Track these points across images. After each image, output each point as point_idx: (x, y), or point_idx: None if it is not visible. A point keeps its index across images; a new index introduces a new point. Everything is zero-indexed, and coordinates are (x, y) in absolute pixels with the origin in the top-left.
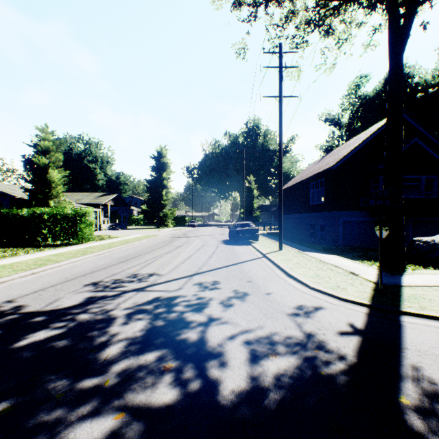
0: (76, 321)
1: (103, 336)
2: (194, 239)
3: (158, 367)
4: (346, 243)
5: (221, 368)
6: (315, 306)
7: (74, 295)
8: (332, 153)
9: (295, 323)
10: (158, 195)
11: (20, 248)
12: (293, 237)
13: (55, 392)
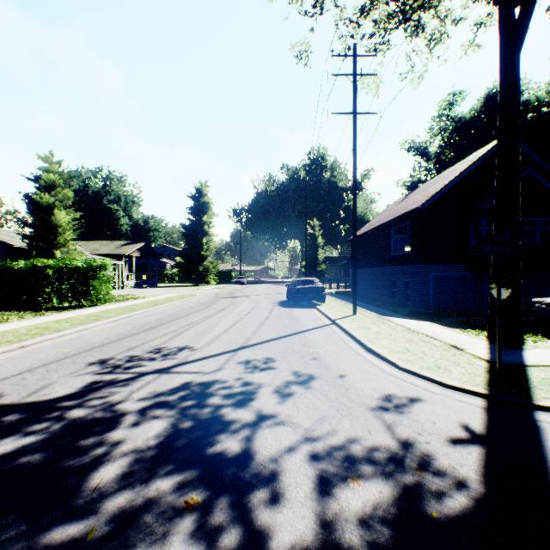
0: (65, 420)
1: (100, 446)
2: (242, 300)
3: (175, 503)
4: (439, 306)
5: (275, 505)
6: (410, 396)
7: (71, 379)
8: (419, 190)
9: (384, 424)
10: (196, 244)
11: (14, 312)
12: (369, 297)
13: None
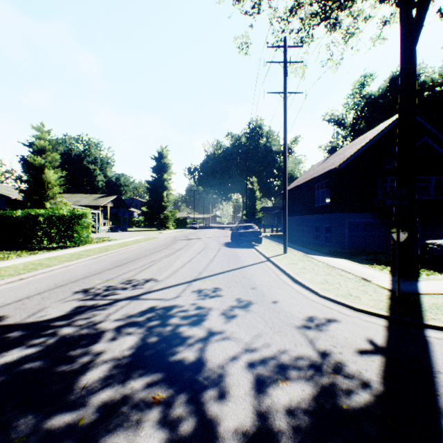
0: (58, 336)
1: (86, 356)
2: (195, 242)
3: (145, 398)
4: (353, 246)
5: (222, 400)
6: (327, 317)
7: (61, 304)
8: (337, 154)
9: (307, 339)
10: (158, 197)
11: (13, 251)
12: (297, 240)
13: (15, 434)
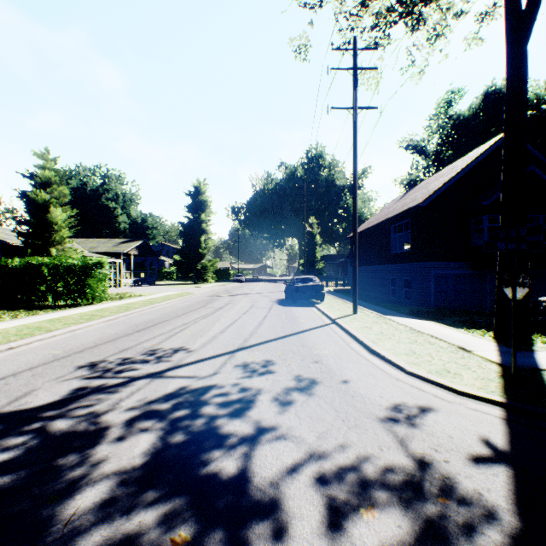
0: (44, 434)
1: (80, 466)
2: (240, 299)
3: (160, 542)
4: (439, 304)
5: (277, 545)
6: (421, 404)
7: (57, 384)
8: (418, 188)
9: (396, 438)
10: (195, 242)
11: (7, 311)
12: (367, 296)
13: None
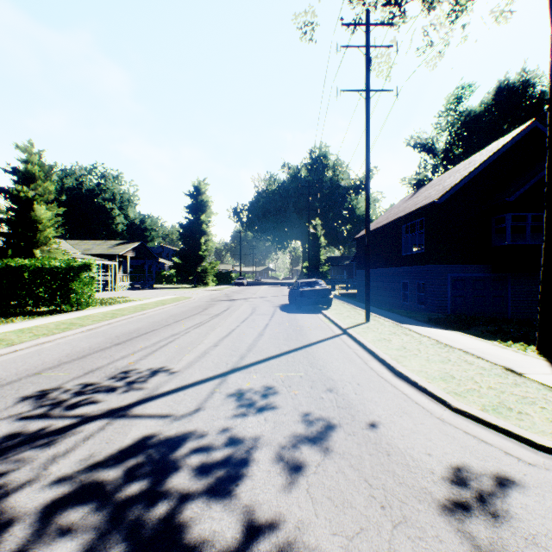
0: None
1: None
2: (240, 304)
3: None
4: (457, 310)
5: None
6: (492, 470)
7: None
8: (431, 185)
9: None
10: (194, 244)
11: None
12: (376, 300)
13: None
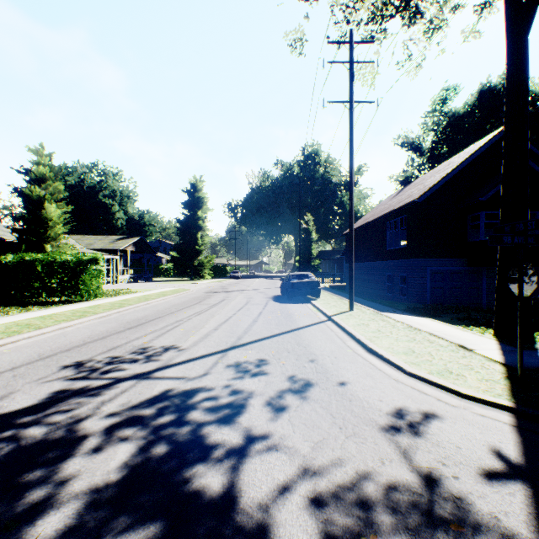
0: (14, 443)
1: (47, 483)
2: (235, 295)
3: None
4: (436, 300)
5: None
6: (423, 409)
7: (37, 386)
8: (414, 184)
9: (398, 449)
10: (191, 239)
11: None
12: (363, 292)
13: None
